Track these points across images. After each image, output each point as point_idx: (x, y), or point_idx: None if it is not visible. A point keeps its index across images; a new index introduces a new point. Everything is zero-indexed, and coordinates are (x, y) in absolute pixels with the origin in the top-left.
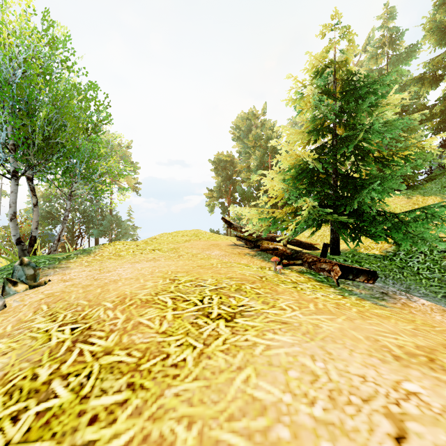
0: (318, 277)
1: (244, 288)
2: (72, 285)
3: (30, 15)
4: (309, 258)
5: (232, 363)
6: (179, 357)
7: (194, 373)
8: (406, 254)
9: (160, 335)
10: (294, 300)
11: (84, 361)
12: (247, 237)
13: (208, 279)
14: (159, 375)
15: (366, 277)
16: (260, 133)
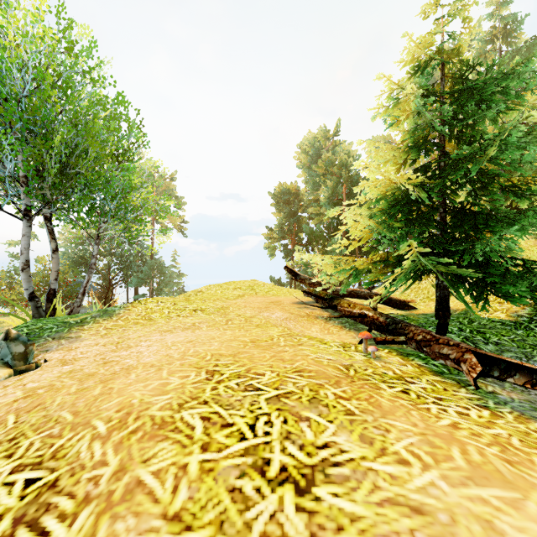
0: (432, 363)
1: (323, 396)
2: (69, 372)
3: (43, 13)
4: (417, 335)
5: None
6: None
7: None
8: None
9: (169, 525)
10: (418, 433)
11: None
12: (319, 293)
13: (265, 373)
14: None
15: (529, 377)
16: (333, 157)
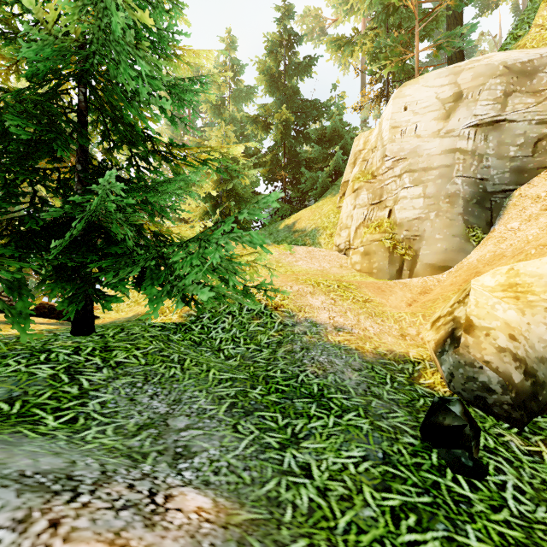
0: None
1: None
2: None
3: None
4: None
5: None
6: None
7: None
8: (212, 316)
9: None
10: None
11: None
12: None
13: None
14: None
15: None
16: None
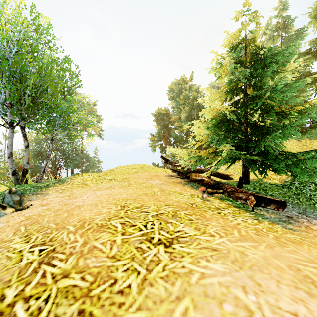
0: (235, 202)
1: (179, 214)
2: (47, 209)
3: (22, 9)
4: (228, 188)
5: (171, 292)
6: (125, 282)
7: (138, 302)
8: (300, 183)
9: (110, 259)
10: (220, 226)
11: (45, 283)
12: (180, 170)
13: (151, 206)
14: (107, 302)
15: (276, 205)
16: (189, 94)
